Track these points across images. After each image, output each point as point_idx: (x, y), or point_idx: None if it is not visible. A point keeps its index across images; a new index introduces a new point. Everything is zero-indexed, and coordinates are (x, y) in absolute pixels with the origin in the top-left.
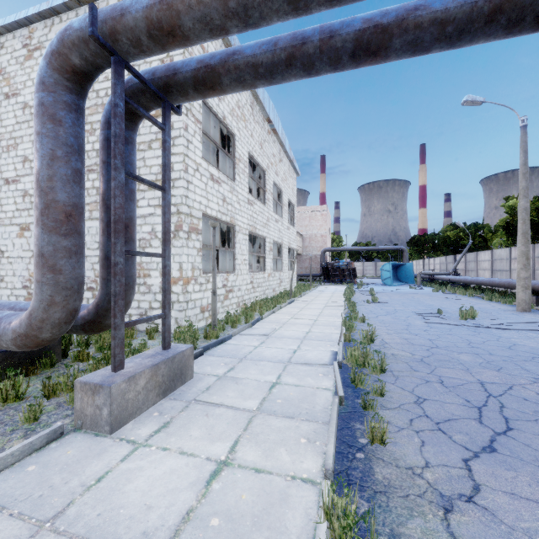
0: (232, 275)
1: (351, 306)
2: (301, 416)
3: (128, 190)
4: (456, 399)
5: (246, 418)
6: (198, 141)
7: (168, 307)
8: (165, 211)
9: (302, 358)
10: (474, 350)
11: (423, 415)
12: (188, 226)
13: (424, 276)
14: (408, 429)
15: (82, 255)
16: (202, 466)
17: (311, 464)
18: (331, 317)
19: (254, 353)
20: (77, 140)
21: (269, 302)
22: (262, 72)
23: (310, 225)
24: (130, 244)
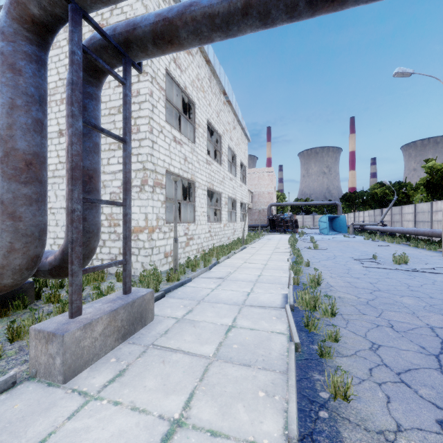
0: (193, 225)
1: (296, 252)
2: (258, 364)
3: (92, 143)
4: (411, 345)
5: (202, 365)
6: (162, 106)
7: (129, 254)
8: (126, 162)
9: (256, 300)
10: (415, 294)
11: (381, 364)
12: (153, 181)
13: (356, 227)
14: (369, 380)
15: (44, 203)
16: (153, 427)
17: (271, 425)
18: (279, 262)
19: (211, 295)
20: (38, 90)
21: (225, 249)
22: (218, 22)
23: (258, 184)
24: (94, 194)
